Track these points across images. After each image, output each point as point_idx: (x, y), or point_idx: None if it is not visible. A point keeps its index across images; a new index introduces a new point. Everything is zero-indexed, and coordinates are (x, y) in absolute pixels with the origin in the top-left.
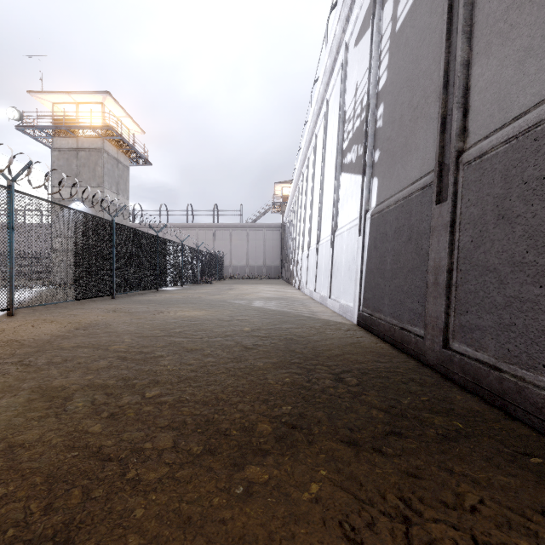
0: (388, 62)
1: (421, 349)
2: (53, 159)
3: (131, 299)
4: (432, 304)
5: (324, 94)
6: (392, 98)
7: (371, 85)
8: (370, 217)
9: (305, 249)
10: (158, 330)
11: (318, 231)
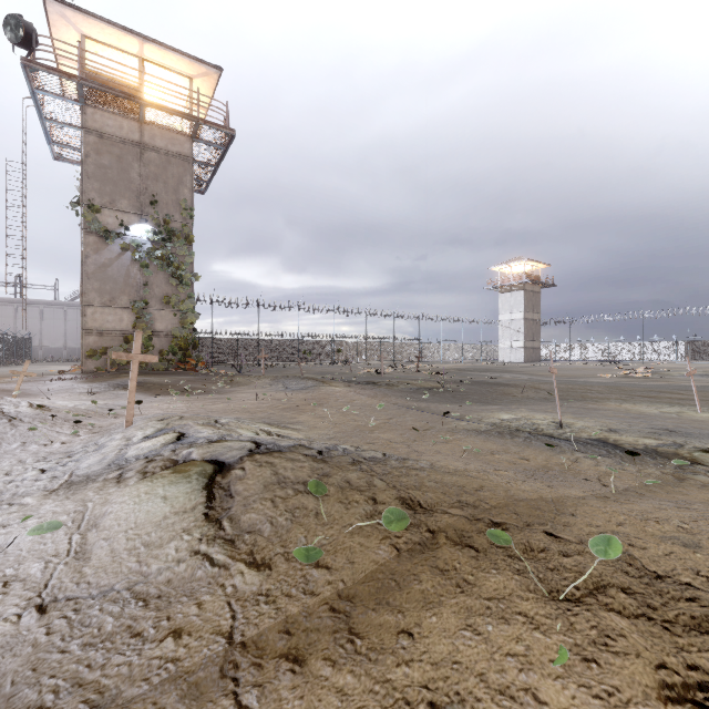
0: None
1: None
2: None
3: None
4: None
5: None
6: None
7: None
8: None
9: None
10: None
11: None
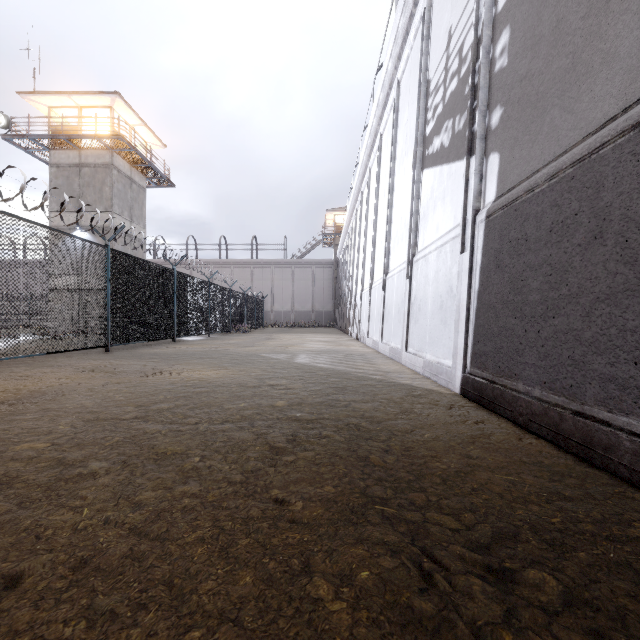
0: None
1: None
2: (50, 177)
3: (132, 352)
4: None
5: (394, 74)
6: (531, 5)
7: (484, 6)
8: (484, 219)
9: (365, 287)
10: (132, 406)
11: (385, 259)
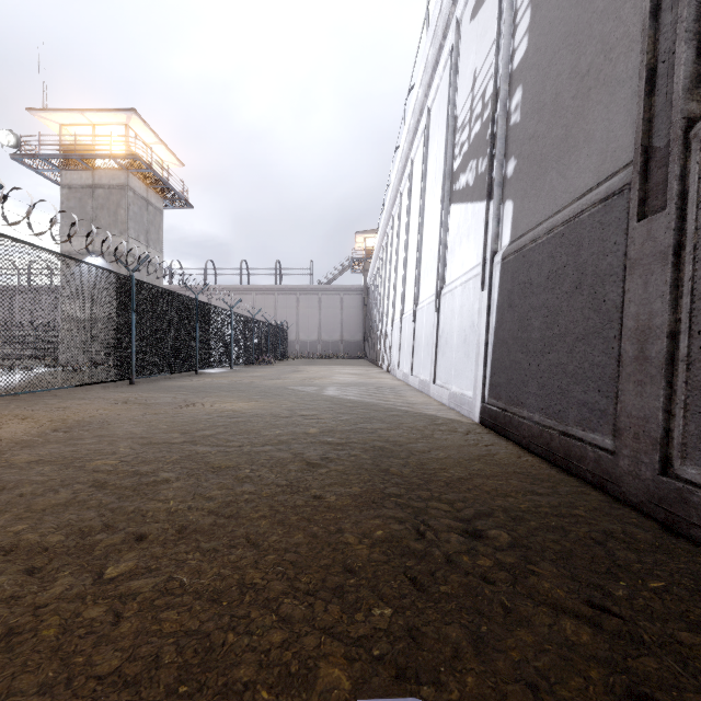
0: (530, 21)
1: (608, 472)
2: (61, 199)
3: (156, 385)
4: (632, 394)
5: (424, 101)
6: (537, 73)
7: (501, 63)
8: (500, 261)
9: (396, 318)
10: (178, 433)
11: (415, 290)
